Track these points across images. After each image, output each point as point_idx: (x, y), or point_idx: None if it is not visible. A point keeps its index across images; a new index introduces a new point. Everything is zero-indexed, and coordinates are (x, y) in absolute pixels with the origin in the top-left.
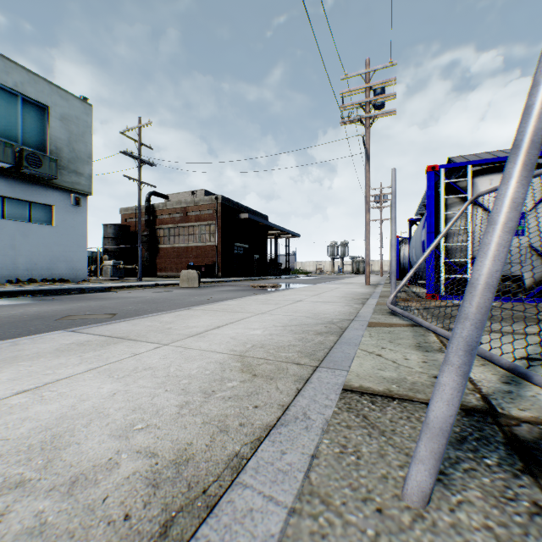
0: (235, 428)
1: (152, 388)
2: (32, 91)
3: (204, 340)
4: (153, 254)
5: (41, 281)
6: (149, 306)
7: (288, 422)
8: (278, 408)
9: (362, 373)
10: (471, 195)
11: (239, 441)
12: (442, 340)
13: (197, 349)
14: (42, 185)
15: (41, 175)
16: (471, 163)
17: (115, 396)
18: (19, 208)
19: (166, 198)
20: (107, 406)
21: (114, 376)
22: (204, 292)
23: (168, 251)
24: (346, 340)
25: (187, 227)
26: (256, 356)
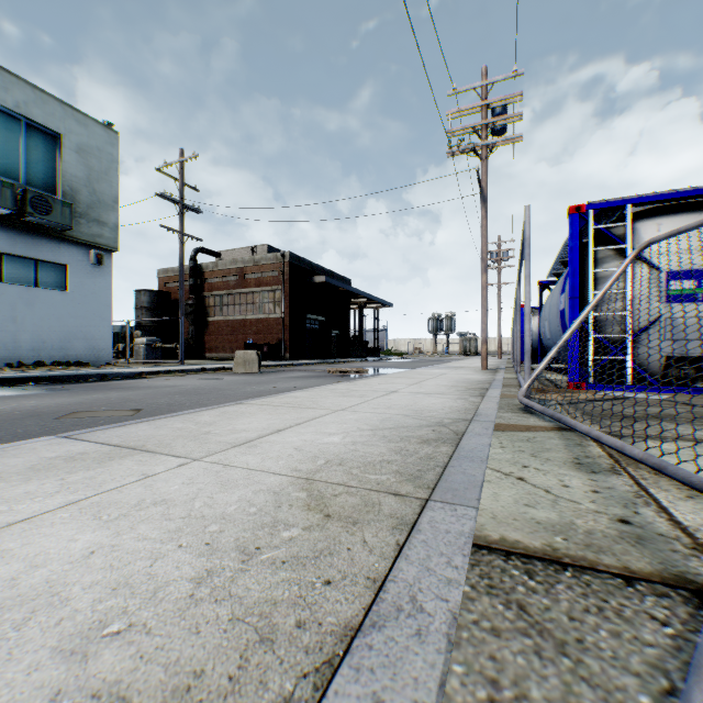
0: (287, 634)
1: (158, 540)
2: (39, 114)
3: (255, 453)
4: (201, 329)
5: (51, 365)
6: (189, 398)
7: (384, 618)
8: (365, 586)
9: (499, 511)
10: (630, 245)
11: (292, 668)
12: (610, 452)
13: (243, 467)
14: (53, 238)
15: (51, 225)
16: (631, 201)
17: (92, 558)
18: (22, 268)
19: (217, 256)
20: (73, 578)
21: (103, 516)
22: (265, 379)
23: (219, 325)
24: (467, 453)
25: (245, 294)
26: (331, 481)
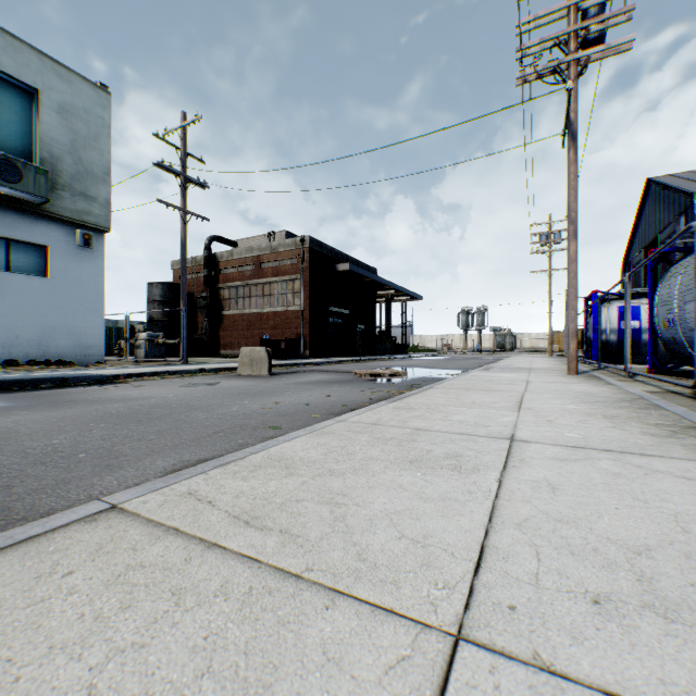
0: None
1: None
2: (10, 64)
3: None
4: (215, 324)
5: (25, 364)
6: (112, 433)
7: None
8: None
9: None
10: None
11: None
12: None
13: None
14: (28, 214)
15: (23, 196)
16: None
17: None
18: None
19: (233, 245)
20: None
21: None
22: (271, 386)
23: (234, 319)
24: None
25: (261, 284)
26: None
